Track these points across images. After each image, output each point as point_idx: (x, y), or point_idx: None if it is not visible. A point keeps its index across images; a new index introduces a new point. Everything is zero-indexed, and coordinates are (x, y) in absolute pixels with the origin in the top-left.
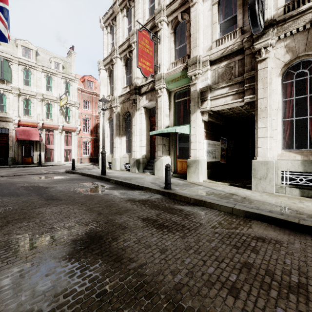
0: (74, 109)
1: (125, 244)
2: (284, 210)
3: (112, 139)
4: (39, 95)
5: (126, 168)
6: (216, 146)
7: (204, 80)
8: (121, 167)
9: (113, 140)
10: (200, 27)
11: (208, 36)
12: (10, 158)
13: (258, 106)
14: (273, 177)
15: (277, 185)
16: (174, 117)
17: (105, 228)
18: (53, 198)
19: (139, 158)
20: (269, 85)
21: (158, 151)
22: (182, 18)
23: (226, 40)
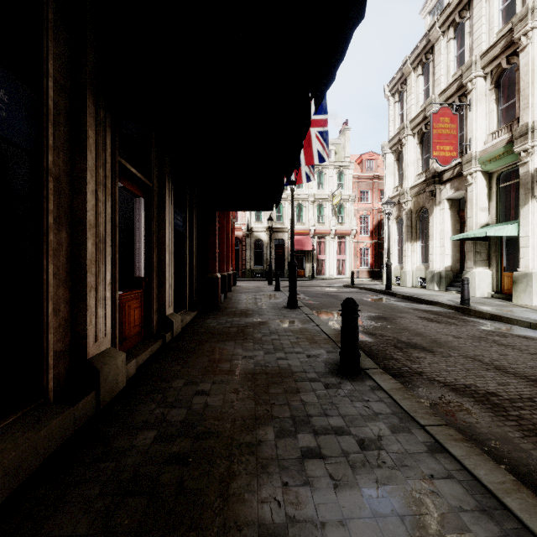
0: (349, 205)
1: (401, 321)
2: None
3: (401, 245)
4: (311, 197)
5: (420, 285)
6: None
7: None
8: (414, 284)
9: (403, 246)
10: None
11: None
12: (286, 270)
13: None
14: None
15: None
16: (498, 209)
17: (388, 316)
18: None
19: (440, 271)
20: None
21: (467, 261)
22: (510, 63)
23: None
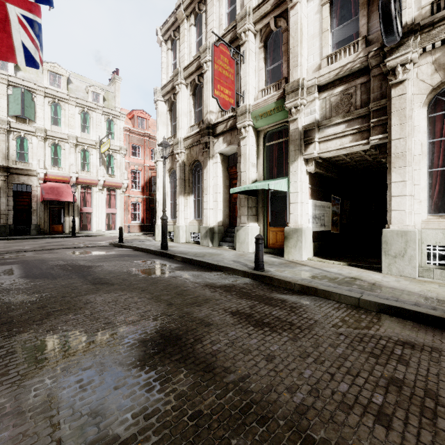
0: (120, 157)
1: (214, 348)
2: (436, 302)
3: (174, 199)
4: (72, 139)
5: (193, 241)
6: (326, 208)
7: (310, 113)
8: (187, 239)
9: (176, 200)
10: (303, 38)
11: (315, 50)
12: (33, 225)
13: (392, 150)
14: (415, 254)
15: (421, 267)
16: (264, 167)
17: (181, 325)
18: (102, 282)
19: (213, 226)
20: (409, 119)
21: (241, 216)
22: (276, 26)
23: (342, 55)
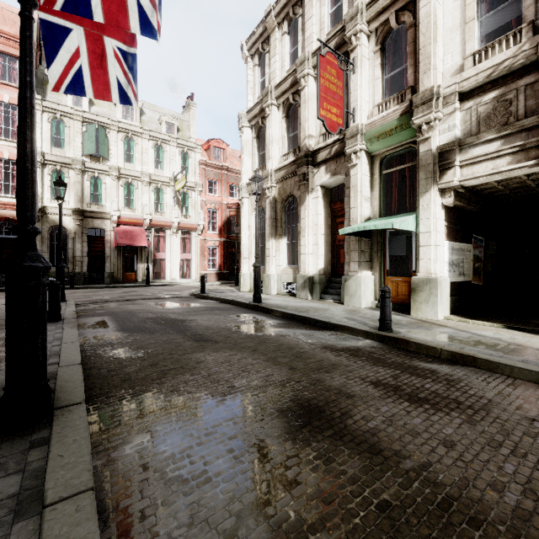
0: (195, 195)
1: (370, 426)
2: None
3: (261, 242)
4: (146, 176)
5: (287, 292)
6: (465, 252)
7: (448, 130)
8: (279, 290)
9: (266, 243)
10: (438, 33)
11: (454, 47)
12: (107, 273)
13: None
14: None
15: None
16: (381, 201)
17: (317, 394)
18: (204, 339)
19: (313, 275)
20: None
21: (350, 262)
22: (398, 22)
23: (496, 50)
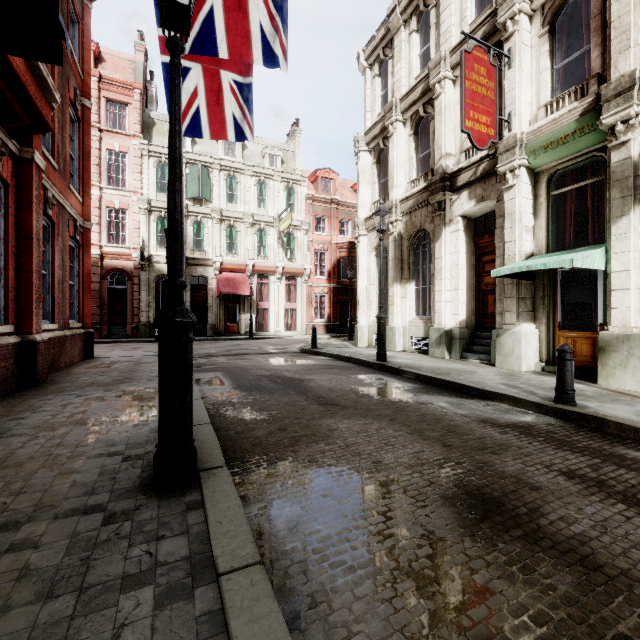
0: (301, 235)
1: (575, 530)
2: None
3: None
4: (248, 217)
5: (416, 349)
6: None
7: None
8: (406, 346)
9: (389, 290)
10: None
11: None
12: (209, 324)
13: None
14: None
15: None
16: (549, 231)
17: (488, 481)
18: (330, 402)
19: (451, 328)
20: None
21: (504, 312)
22: None
23: None
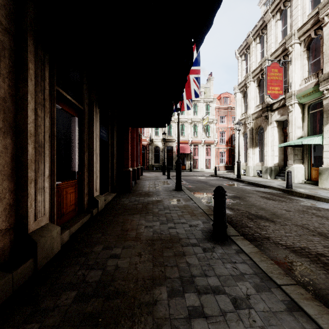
0: (213, 125)
1: (249, 199)
2: None
3: (246, 150)
4: (189, 120)
5: (258, 175)
6: None
7: None
8: (254, 174)
9: (247, 151)
10: None
11: None
12: (174, 165)
13: None
14: None
15: None
16: (308, 127)
17: (240, 196)
18: (213, 185)
19: (271, 166)
20: None
21: (289, 160)
22: (316, 34)
23: None
